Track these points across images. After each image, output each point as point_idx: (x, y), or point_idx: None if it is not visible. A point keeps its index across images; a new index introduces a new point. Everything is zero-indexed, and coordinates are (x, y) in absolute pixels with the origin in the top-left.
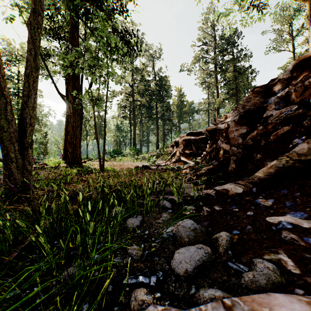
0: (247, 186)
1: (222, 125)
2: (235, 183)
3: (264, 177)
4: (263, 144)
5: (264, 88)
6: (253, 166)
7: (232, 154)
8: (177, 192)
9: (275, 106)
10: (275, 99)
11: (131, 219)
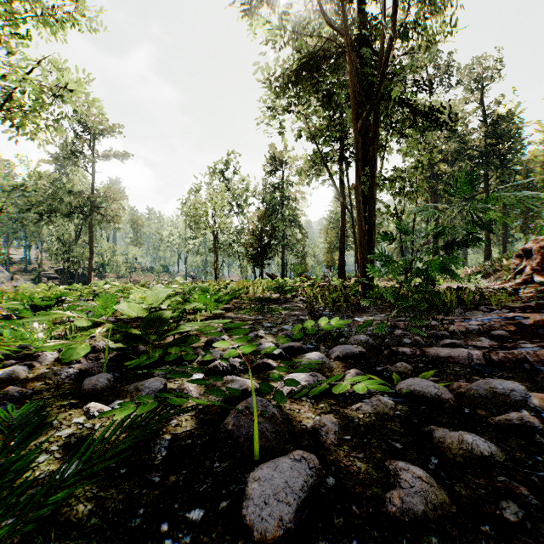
0: None
1: None
2: None
3: None
4: None
5: None
6: None
7: None
8: (497, 304)
9: None
10: None
11: (457, 309)
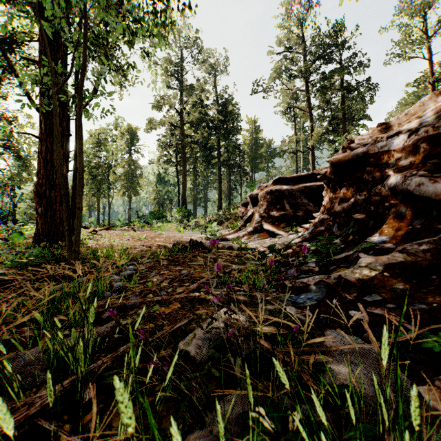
0: None
1: (392, 139)
2: None
3: None
4: None
5: None
6: None
7: None
8: None
9: None
10: None
11: None
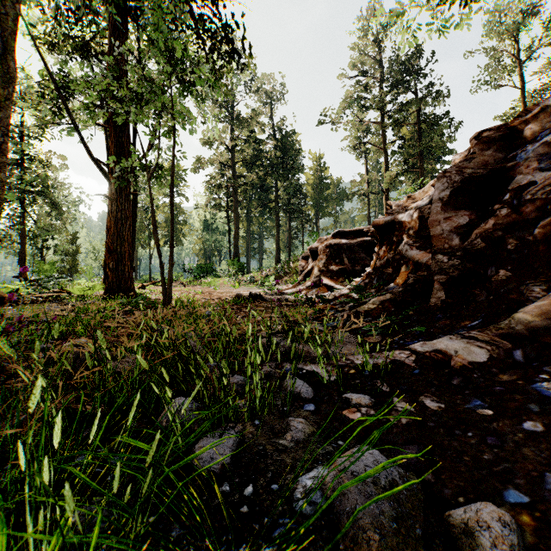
0: (498, 345)
1: (407, 213)
2: (463, 337)
3: (542, 323)
4: (513, 247)
5: (504, 130)
6: (491, 296)
7: (437, 270)
8: (323, 356)
9: (539, 164)
10: (538, 149)
11: (209, 443)
